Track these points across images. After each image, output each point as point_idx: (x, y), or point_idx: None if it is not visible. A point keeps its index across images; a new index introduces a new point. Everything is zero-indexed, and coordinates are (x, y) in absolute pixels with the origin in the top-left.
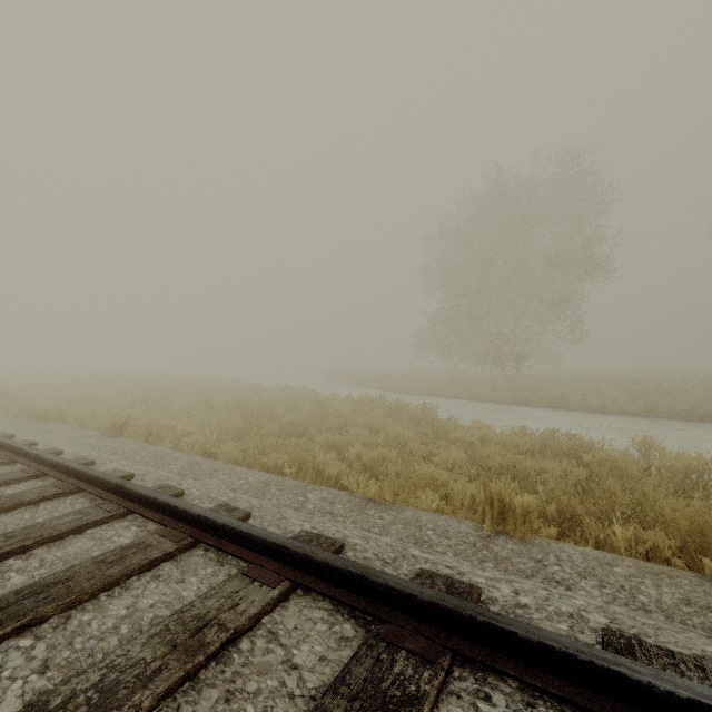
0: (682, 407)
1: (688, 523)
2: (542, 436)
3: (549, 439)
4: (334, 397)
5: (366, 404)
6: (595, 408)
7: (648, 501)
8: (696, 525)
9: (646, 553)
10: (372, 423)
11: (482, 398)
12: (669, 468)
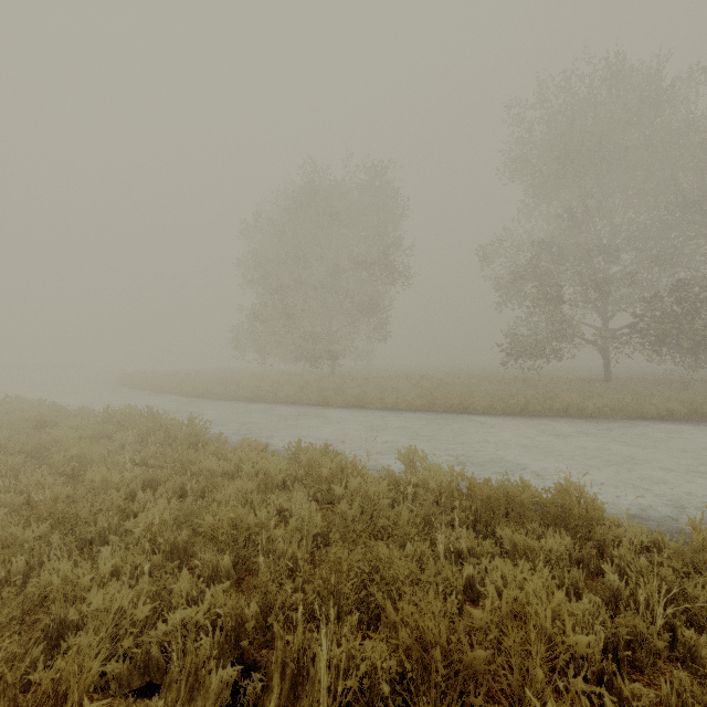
0: (453, 401)
1: (409, 630)
2: (310, 455)
3: (316, 459)
4: (85, 412)
5: (115, 422)
6: (389, 406)
7: (382, 566)
8: (420, 632)
9: (362, 681)
10: (84, 458)
11: (289, 400)
12: (426, 485)
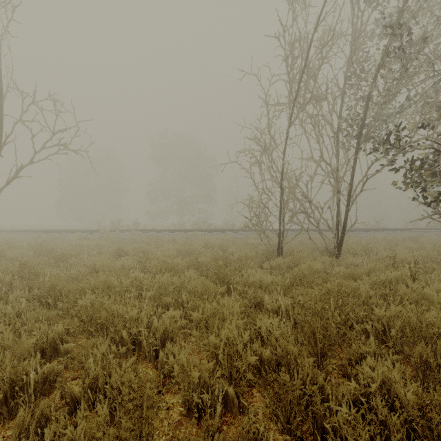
0: None
1: None
2: None
3: None
4: None
5: None
6: None
7: None
8: None
9: None
10: None
11: None
12: None
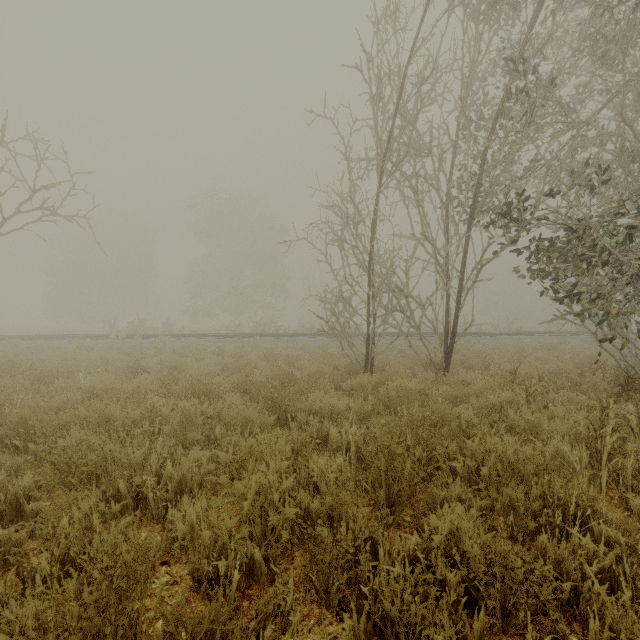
0: None
1: None
2: None
3: None
4: None
5: None
6: None
7: None
8: None
9: None
10: None
11: None
12: None
